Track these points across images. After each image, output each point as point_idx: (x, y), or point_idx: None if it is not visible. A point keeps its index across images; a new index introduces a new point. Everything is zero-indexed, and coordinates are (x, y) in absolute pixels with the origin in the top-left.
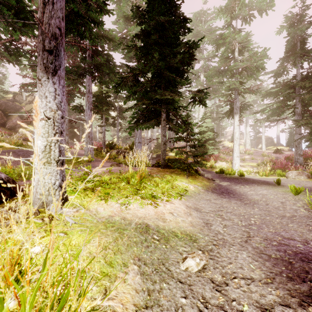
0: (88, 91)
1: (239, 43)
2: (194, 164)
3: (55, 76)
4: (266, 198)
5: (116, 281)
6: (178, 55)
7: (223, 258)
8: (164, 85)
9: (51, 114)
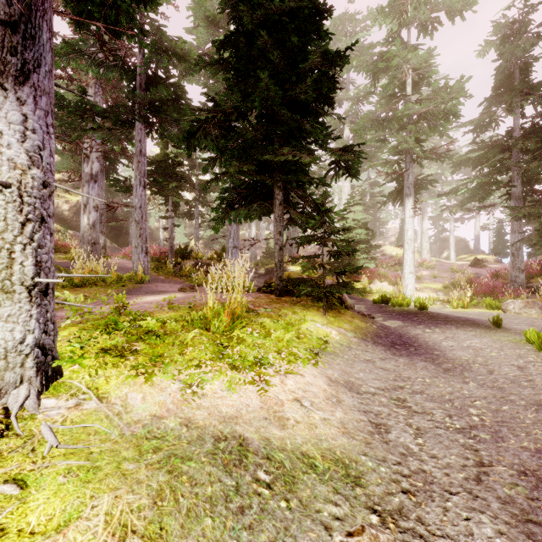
0: (139, 152)
1: (414, 69)
2: (338, 288)
3: (24, 86)
4: (483, 356)
5: None
6: (308, 78)
7: (436, 541)
8: (280, 138)
9: (14, 176)
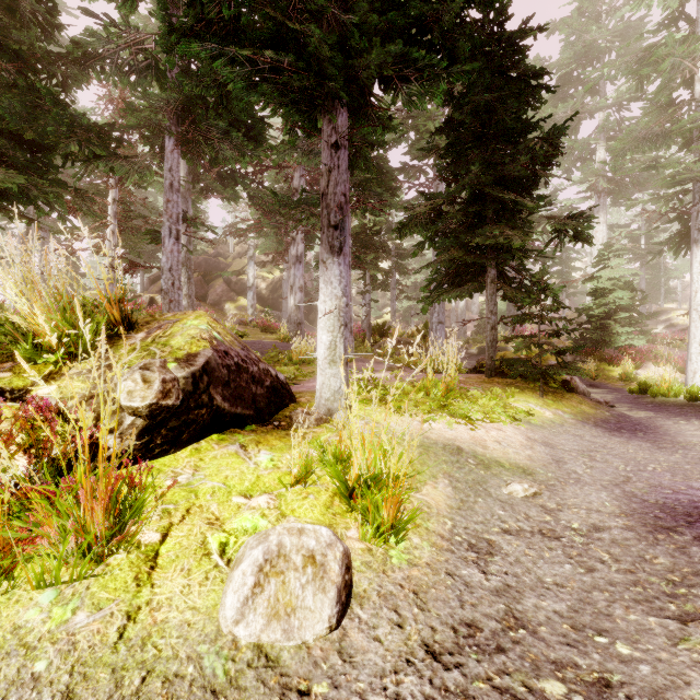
0: None
1: None
2: (555, 369)
3: (340, 256)
4: None
5: (426, 485)
6: (521, 158)
7: (566, 493)
8: (492, 213)
9: (337, 303)
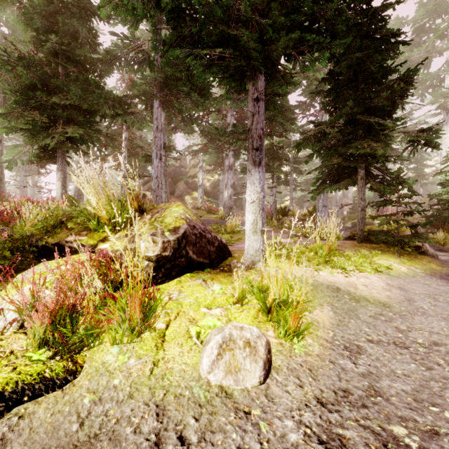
0: None
1: None
2: (409, 238)
3: (260, 167)
4: None
5: (316, 309)
6: (383, 93)
7: (414, 320)
8: (362, 132)
9: (258, 196)
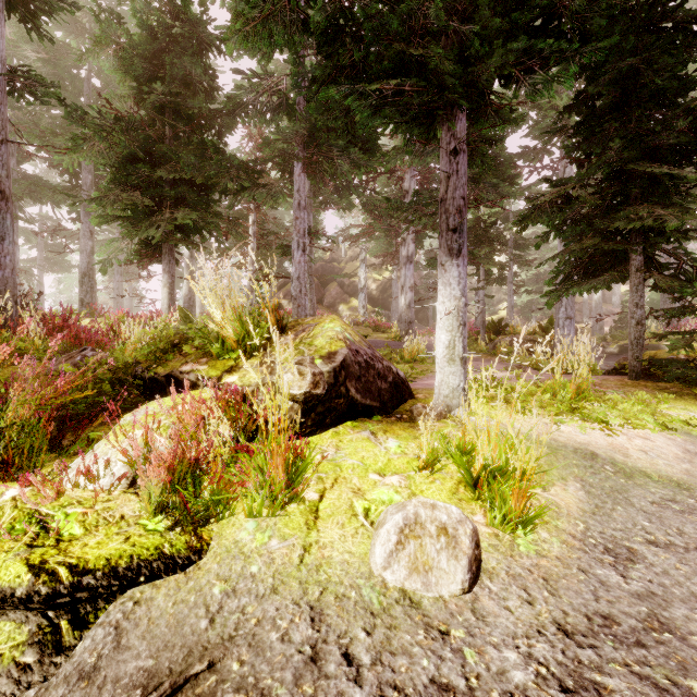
0: None
1: None
2: None
3: (459, 258)
4: None
5: (554, 486)
6: (678, 123)
7: None
8: (638, 191)
9: (456, 304)
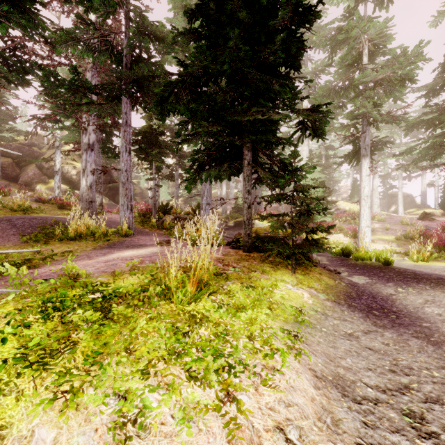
0: (125, 123)
1: (370, 41)
2: (308, 247)
3: None
4: None
5: None
6: (277, 37)
7: None
8: (249, 100)
9: None
